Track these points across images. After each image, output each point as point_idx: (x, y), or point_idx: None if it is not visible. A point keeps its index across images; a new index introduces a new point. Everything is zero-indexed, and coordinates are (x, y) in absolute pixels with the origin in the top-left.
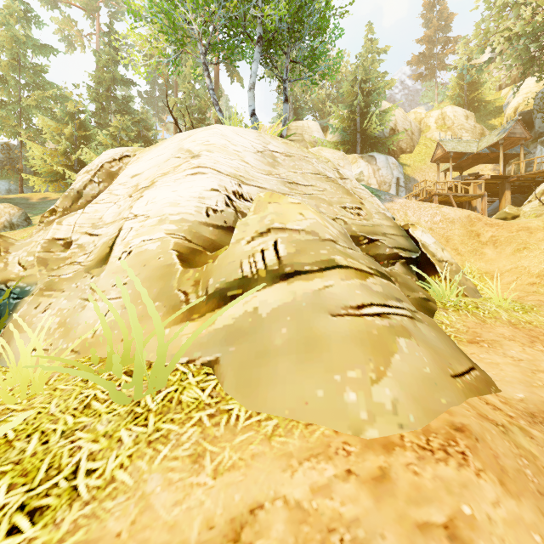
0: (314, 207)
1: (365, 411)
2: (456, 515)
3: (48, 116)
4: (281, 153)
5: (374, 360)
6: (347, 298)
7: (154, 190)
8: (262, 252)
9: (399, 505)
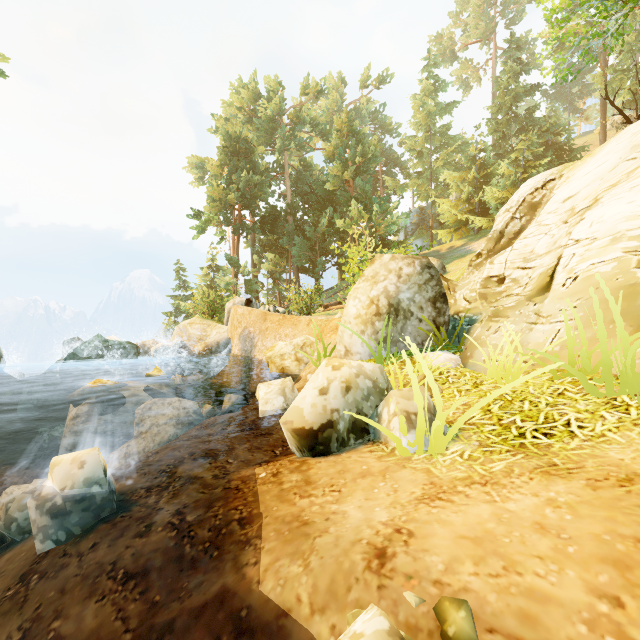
0: None
1: None
2: None
3: (450, 170)
4: None
5: None
6: None
7: (599, 209)
8: None
9: None
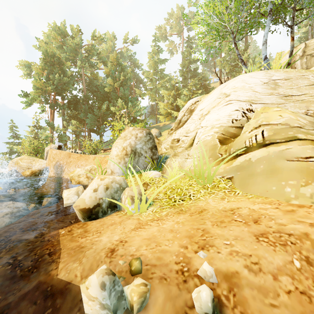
0: (303, 108)
1: (294, 195)
2: None
3: (164, 89)
4: (281, 79)
5: (306, 178)
6: (299, 154)
7: (209, 115)
8: (255, 136)
9: (294, 216)
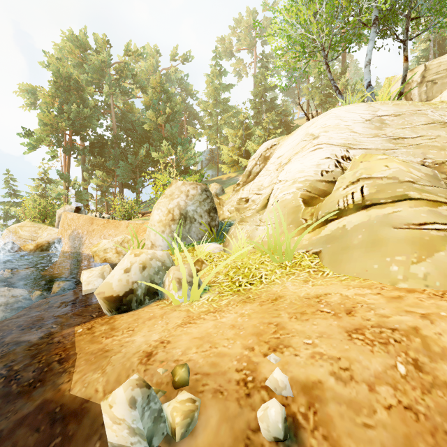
0: (419, 155)
1: (402, 276)
2: (433, 313)
3: (229, 127)
4: (390, 115)
5: (418, 253)
6: (411, 219)
7: (290, 165)
8: (352, 194)
9: (400, 305)
